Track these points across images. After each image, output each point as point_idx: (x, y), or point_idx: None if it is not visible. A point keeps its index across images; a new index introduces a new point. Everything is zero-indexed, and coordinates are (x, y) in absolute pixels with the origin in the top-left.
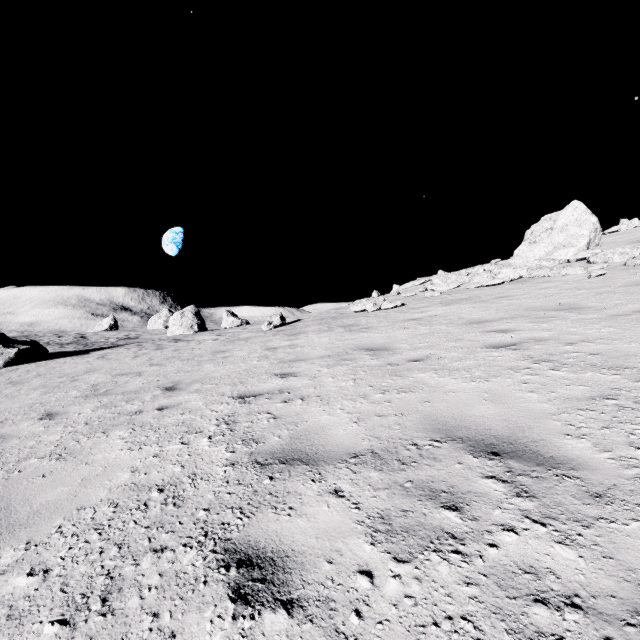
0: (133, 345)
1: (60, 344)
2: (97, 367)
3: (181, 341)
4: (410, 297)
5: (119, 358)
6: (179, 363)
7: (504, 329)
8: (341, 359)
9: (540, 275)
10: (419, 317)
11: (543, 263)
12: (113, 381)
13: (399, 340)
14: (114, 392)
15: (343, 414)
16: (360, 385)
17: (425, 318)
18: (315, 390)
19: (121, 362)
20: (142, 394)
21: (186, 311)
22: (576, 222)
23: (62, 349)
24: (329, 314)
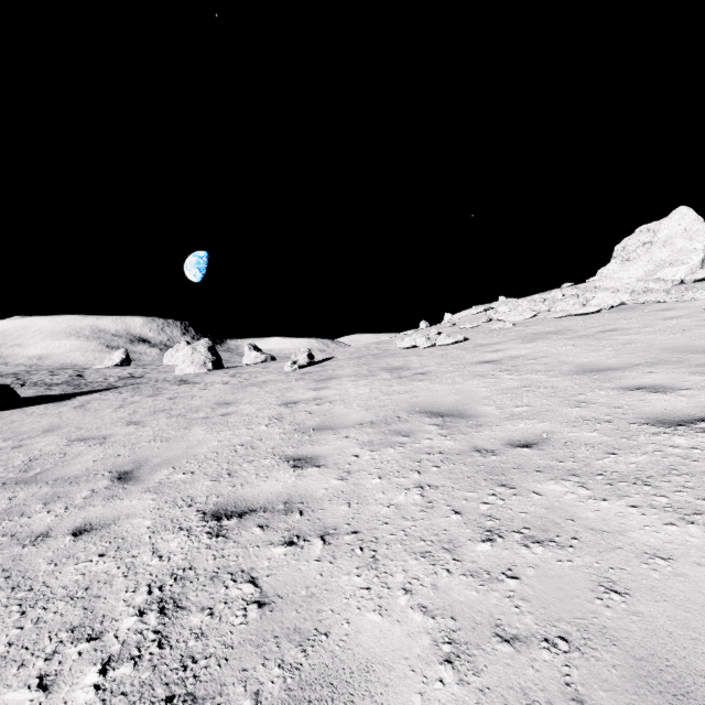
0: (129, 388)
1: (48, 385)
2: (63, 423)
3: (186, 383)
4: (472, 329)
5: (99, 408)
6: (164, 422)
7: (654, 385)
8: (391, 431)
9: (652, 300)
10: (495, 358)
11: (650, 285)
12: (61, 452)
13: (478, 398)
14: (45, 477)
15: (413, 614)
16: (435, 506)
17: (505, 360)
18: (349, 511)
19: (97, 415)
20: (79, 486)
21: (198, 345)
22: (685, 233)
23: (46, 392)
24: (369, 350)
